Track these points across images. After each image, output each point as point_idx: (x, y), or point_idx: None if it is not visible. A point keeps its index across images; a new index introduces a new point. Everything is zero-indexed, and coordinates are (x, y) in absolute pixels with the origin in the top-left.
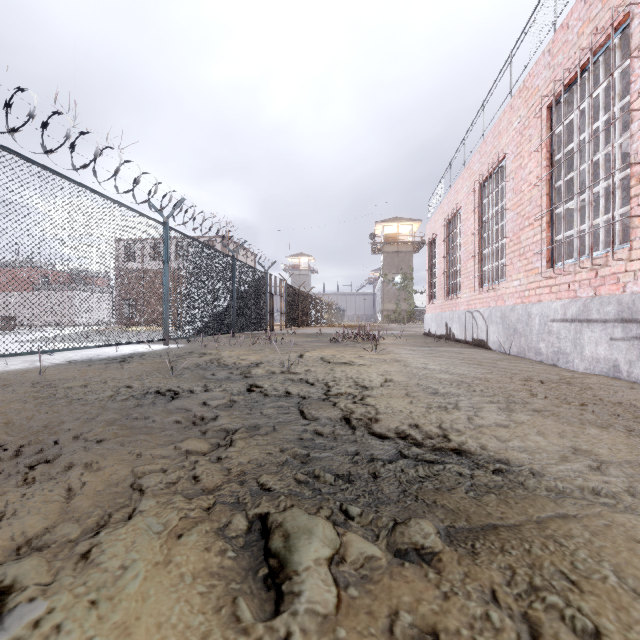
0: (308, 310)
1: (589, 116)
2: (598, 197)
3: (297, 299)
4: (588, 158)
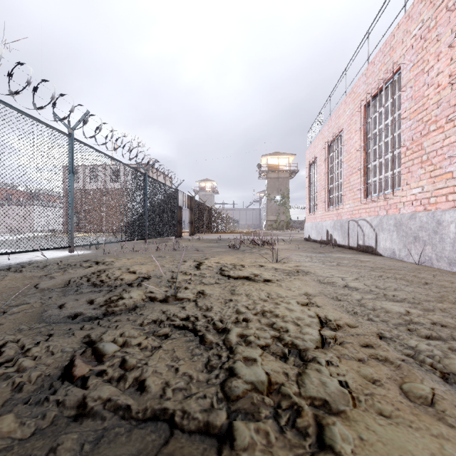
0: (211, 220)
1: None
2: None
3: (202, 211)
4: None
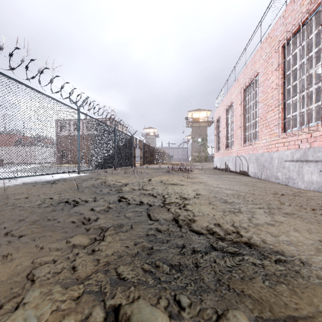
0: (154, 156)
1: (306, 49)
2: (303, 97)
3: (148, 150)
4: (306, 72)
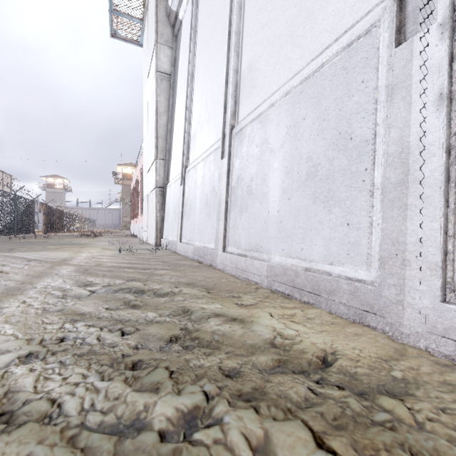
0: (63, 221)
1: None
2: None
3: (55, 214)
4: None
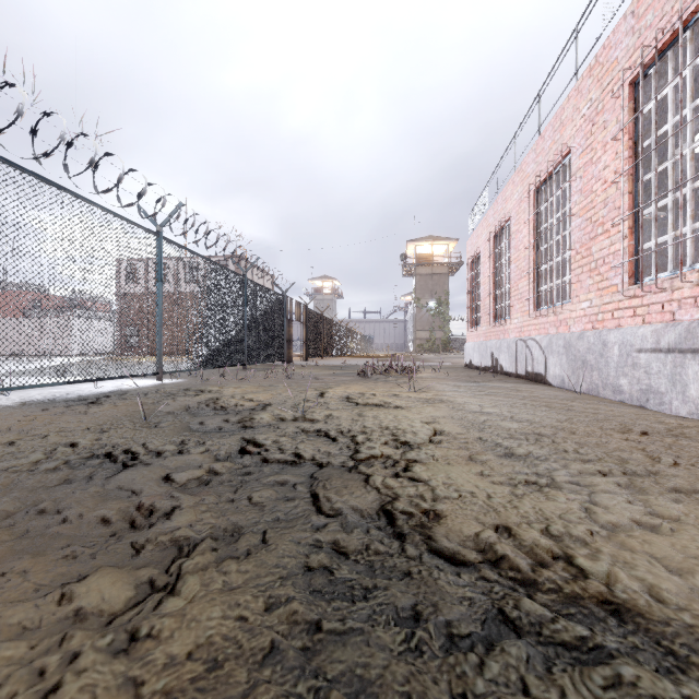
0: (332, 338)
1: (692, 87)
2: (666, 208)
3: (320, 326)
4: (691, 141)
